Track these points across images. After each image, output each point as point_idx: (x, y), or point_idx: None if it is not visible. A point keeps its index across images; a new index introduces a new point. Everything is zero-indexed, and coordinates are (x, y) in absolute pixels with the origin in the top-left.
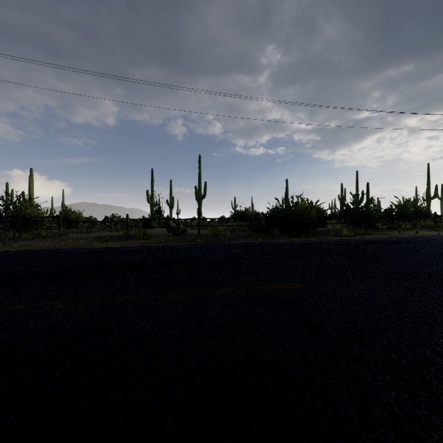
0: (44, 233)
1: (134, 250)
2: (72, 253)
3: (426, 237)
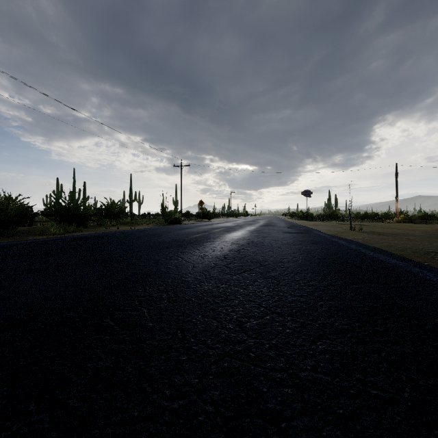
0: None
1: None
2: None
3: (122, 231)
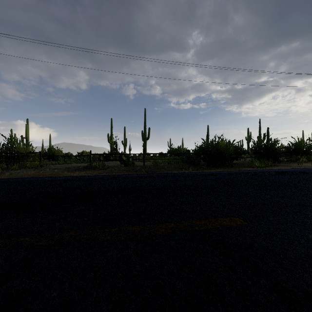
0: (29, 165)
1: (92, 179)
2: (42, 181)
3: None
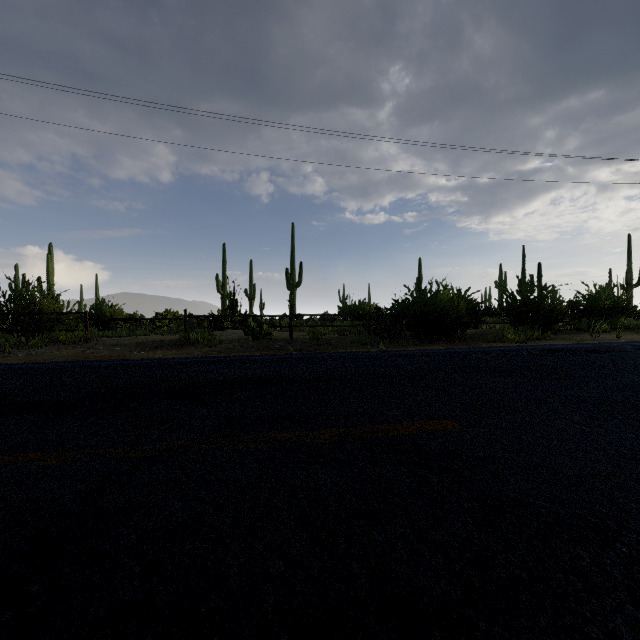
0: (63, 337)
1: (193, 364)
2: (98, 368)
3: (636, 344)
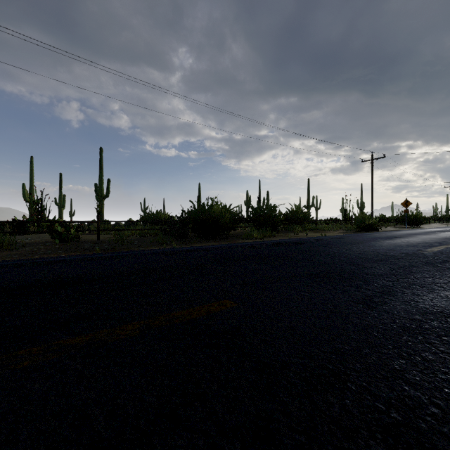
0: None
1: None
2: None
3: (315, 238)
